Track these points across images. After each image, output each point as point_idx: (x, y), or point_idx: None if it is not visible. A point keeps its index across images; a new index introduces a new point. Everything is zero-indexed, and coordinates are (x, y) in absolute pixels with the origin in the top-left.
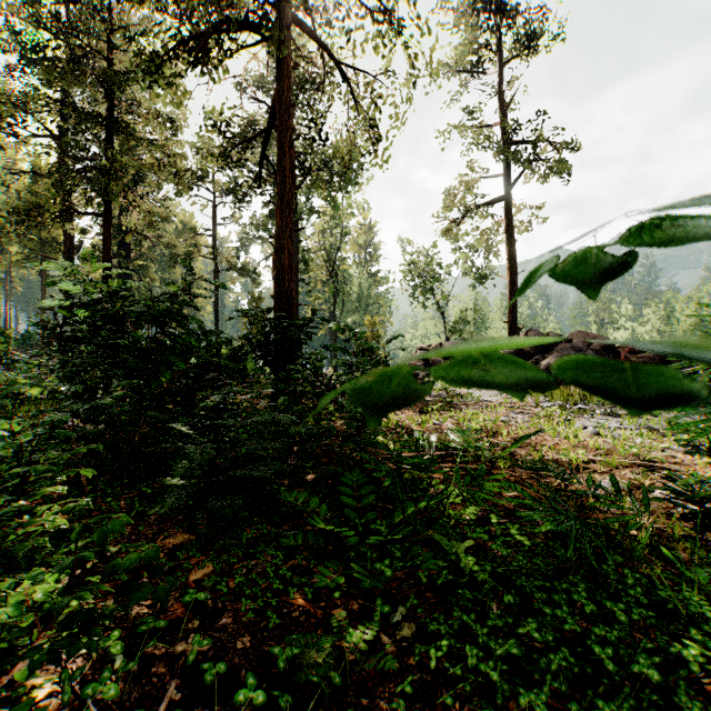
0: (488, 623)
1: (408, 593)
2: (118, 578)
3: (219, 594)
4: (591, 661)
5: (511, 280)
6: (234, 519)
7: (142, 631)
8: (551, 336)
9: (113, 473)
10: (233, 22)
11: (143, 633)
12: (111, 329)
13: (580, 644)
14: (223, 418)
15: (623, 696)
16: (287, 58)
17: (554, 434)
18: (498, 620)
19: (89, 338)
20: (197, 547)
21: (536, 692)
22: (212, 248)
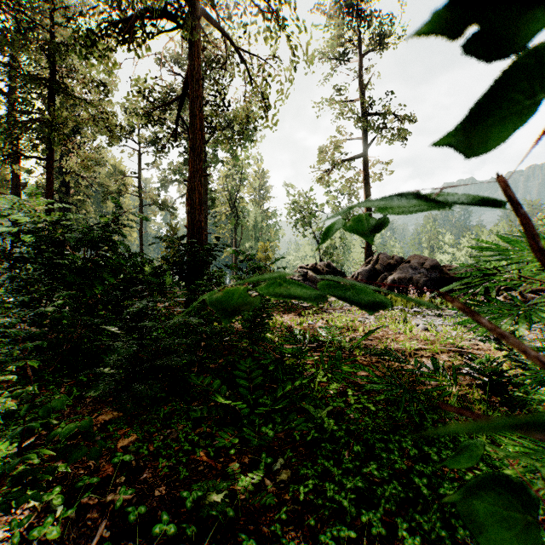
0: (342, 466)
1: (286, 448)
2: (59, 447)
3: (141, 456)
4: (413, 489)
5: None
6: (154, 399)
7: (79, 486)
8: (395, 258)
9: (55, 366)
10: (154, 11)
11: (80, 489)
12: (53, 251)
13: (406, 478)
14: (145, 321)
15: (433, 511)
16: (197, 42)
17: (396, 330)
18: (349, 464)
19: (34, 258)
20: (124, 421)
21: (374, 513)
22: (138, 187)
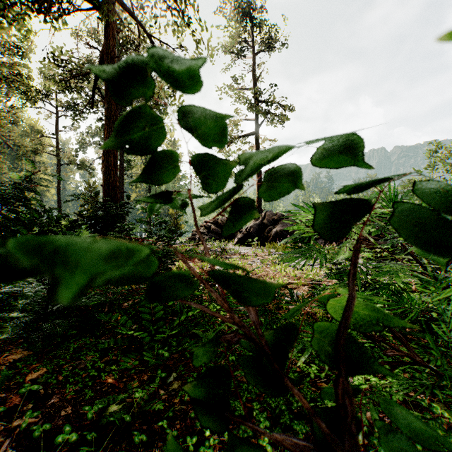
0: None
1: (179, 365)
2: None
3: (50, 386)
4: None
5: (258, 182)
6: (65, 336)
7: None
8: (278, 215)
9: None
10: None
11: None
12: None
13: None
14: None
15: None
16: (113, 23)
17: (275, 270)
18: None
19: None
20: (34, 358)
21: None
22: (55, 147)
